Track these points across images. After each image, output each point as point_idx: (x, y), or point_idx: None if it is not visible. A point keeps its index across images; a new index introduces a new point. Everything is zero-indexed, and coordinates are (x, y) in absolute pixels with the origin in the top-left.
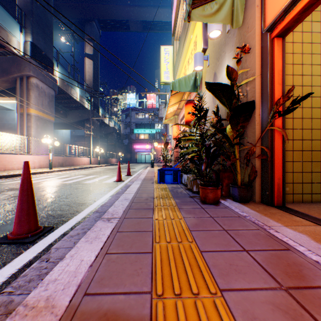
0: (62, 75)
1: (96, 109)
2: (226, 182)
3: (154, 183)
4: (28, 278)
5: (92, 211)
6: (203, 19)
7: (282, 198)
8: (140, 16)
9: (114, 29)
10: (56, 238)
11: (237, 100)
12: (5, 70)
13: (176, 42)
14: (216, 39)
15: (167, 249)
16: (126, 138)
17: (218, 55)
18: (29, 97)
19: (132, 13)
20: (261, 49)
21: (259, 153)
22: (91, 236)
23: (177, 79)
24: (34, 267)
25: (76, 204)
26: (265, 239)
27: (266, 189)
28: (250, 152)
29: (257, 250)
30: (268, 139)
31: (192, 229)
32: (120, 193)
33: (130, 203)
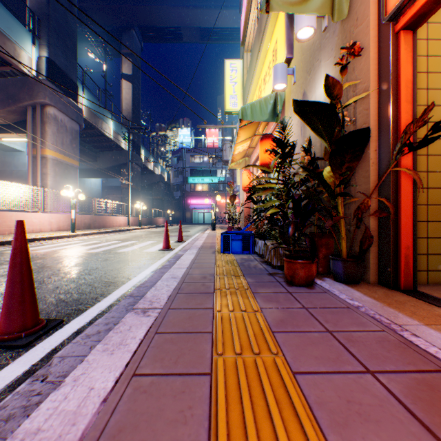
0: (90, 103)
1: (136, 149)
2: (324, 252)
3: (215, 253)
4: (6, 413)
5: (124, 294)
6: (288, 9)
7: (411, 278)
8: (197, 21)
9: (161, 40)
10: (64, 339)
11: (341, 128)
12: (11, 96)
13: (246, 54)
14: (307, 43)
15: (236, 368)
16: (177, 190)
17: (310, 66)
18: (44, 133)
19: (186, 17)
20: (378, 51)
21: (375, 208)
22: (113, 341)
23: (249, 104)
24: (21, 391)
25: (102, 284)
26: (398, 350)
27: (386, 263)
28: (362, 206)
29: (390, 372)
30: (389, 186)
31: (275, 330)
32: (166, 268)
33: (179, 284)
